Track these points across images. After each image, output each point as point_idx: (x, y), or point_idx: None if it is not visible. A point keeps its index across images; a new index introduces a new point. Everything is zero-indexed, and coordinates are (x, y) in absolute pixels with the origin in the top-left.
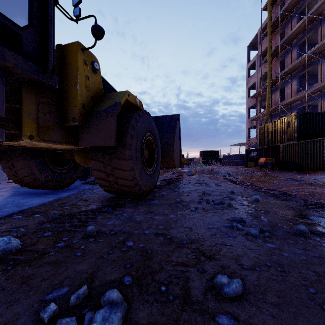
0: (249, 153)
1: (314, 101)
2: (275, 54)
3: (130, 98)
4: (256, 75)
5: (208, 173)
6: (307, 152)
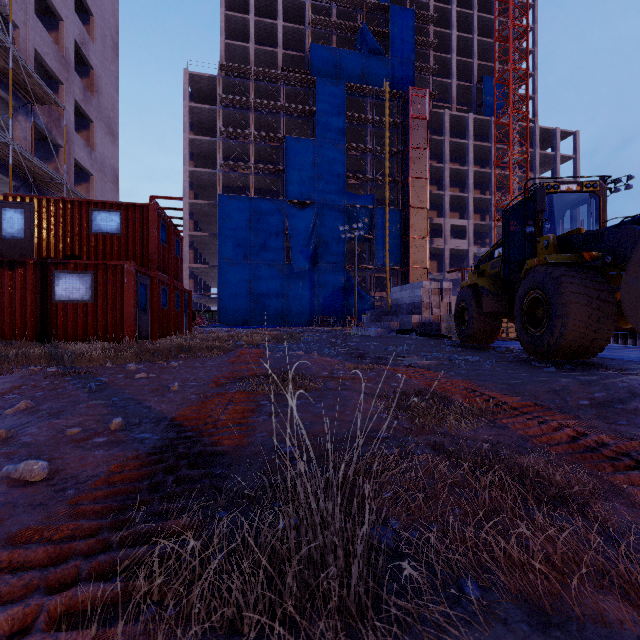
0: None
1: None
2: None
3: (529, 265)
4: None
5: None
6: None
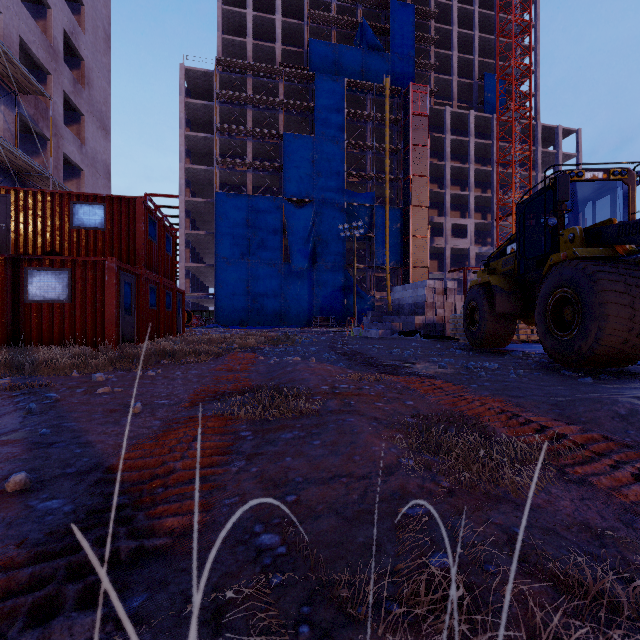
0: None
1: None
2: None
3: (553, 260)
4: None
5: None
6: None
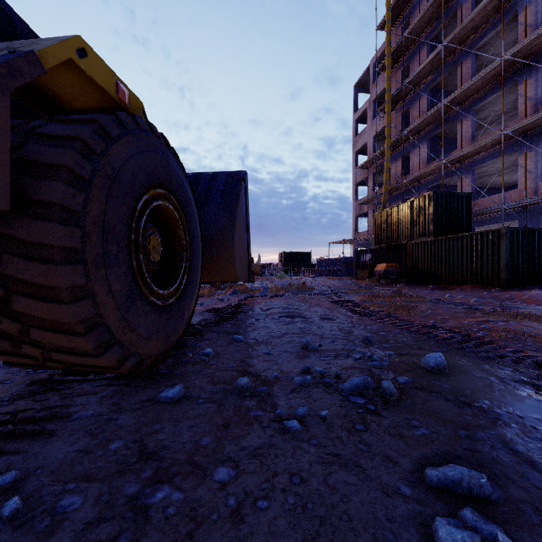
0: (359, 256)
1: (451, 178)
2: (396, 100)
3: (90, 65)
4: (368, 133)
5: (298, 290)
6: (448, 255)
